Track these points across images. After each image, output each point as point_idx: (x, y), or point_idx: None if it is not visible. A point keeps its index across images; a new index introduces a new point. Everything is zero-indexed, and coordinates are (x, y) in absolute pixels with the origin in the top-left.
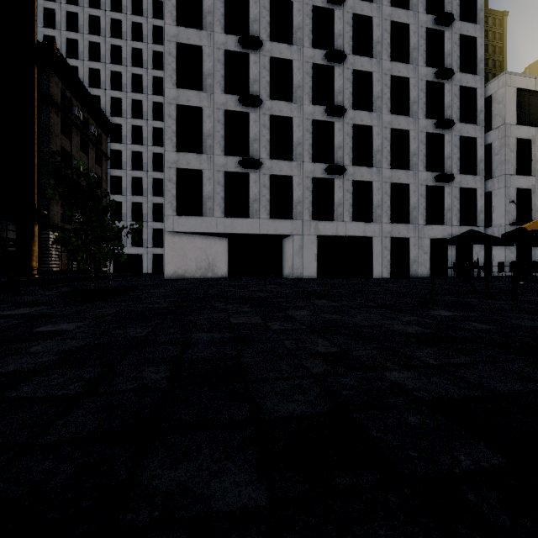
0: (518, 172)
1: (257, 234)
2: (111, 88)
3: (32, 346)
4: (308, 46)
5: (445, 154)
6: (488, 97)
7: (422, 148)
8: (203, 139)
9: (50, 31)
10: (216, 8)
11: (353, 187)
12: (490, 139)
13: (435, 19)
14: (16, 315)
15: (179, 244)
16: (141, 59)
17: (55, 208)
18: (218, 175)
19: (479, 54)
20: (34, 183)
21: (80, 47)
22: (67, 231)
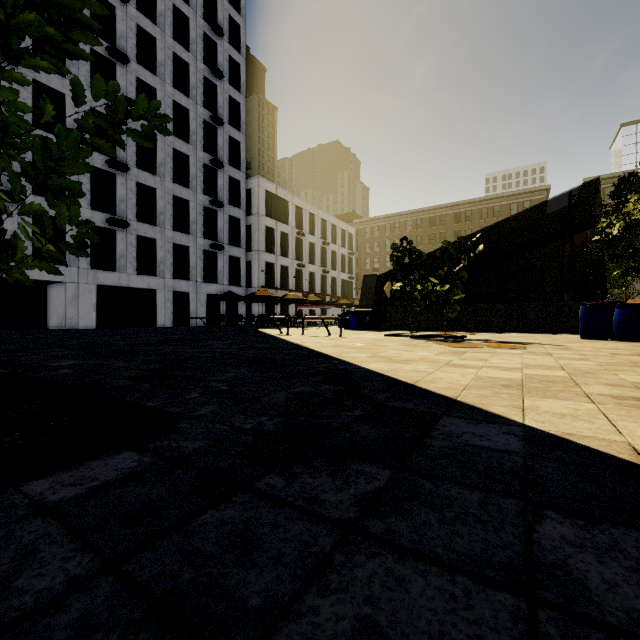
0: (267, 250)
1: None
2: None
3: None
4: (86, 88)
5: (219, 227)
6: (250, 189)
7: (200, 218)
8: None
9: None
10: None
11: (137, 241)
12: (251, 222)
13: (210, 117)
14: None
15: None
16: None
17: None
18: None
19: (243, 156)
20: None
21: None
22: None
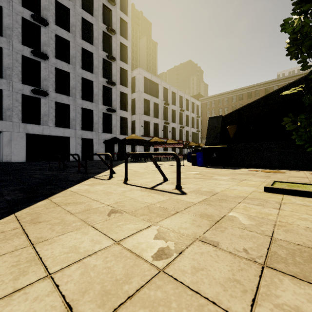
0: (145, 113)
1: None
2: None
3: None
4: (18, 3)
5: (113, 98)
6: (135, 77)
7: (100, 92)
8: None
9: None
10: None
11: (56, 106)
12: (135, 96)
13: (106, 28)
14: None
15: None
16: None
17: None
18: None
19: (129, 55)
20: None
21: None
22: None
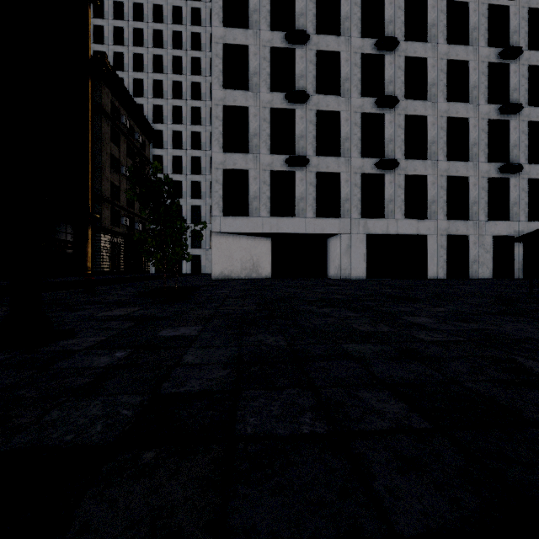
0: None
1: (303, 234)
2: (153, 96)
3: (182, 355)
4: (357, 36)
5: (511, 142)
6: None
7: (483, 137)
8: (249, 138)
9: (99, 47)
10: (262, 6)
11: (405, 182)
12: None
13: None
14: (120, 316)
15: (225, 244)
16: (181, 66)
17: (105, 212)
18: (264, 174)
19: None
20: (88, 189)
21: (125, 59)
22: (116, 234)
